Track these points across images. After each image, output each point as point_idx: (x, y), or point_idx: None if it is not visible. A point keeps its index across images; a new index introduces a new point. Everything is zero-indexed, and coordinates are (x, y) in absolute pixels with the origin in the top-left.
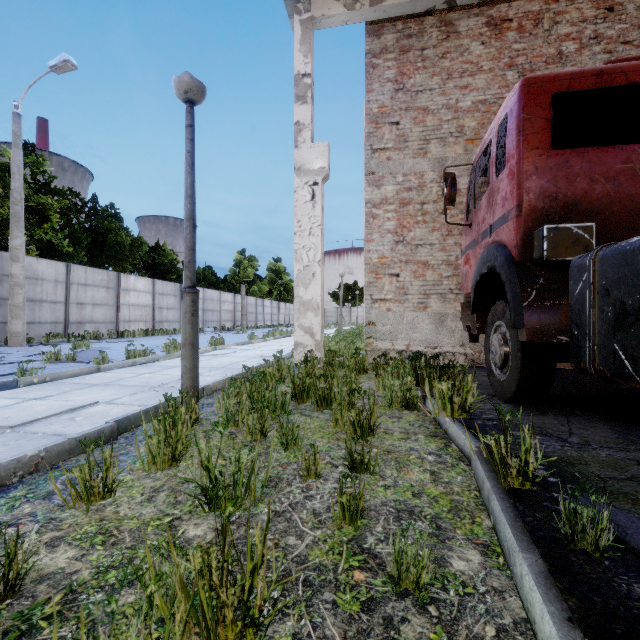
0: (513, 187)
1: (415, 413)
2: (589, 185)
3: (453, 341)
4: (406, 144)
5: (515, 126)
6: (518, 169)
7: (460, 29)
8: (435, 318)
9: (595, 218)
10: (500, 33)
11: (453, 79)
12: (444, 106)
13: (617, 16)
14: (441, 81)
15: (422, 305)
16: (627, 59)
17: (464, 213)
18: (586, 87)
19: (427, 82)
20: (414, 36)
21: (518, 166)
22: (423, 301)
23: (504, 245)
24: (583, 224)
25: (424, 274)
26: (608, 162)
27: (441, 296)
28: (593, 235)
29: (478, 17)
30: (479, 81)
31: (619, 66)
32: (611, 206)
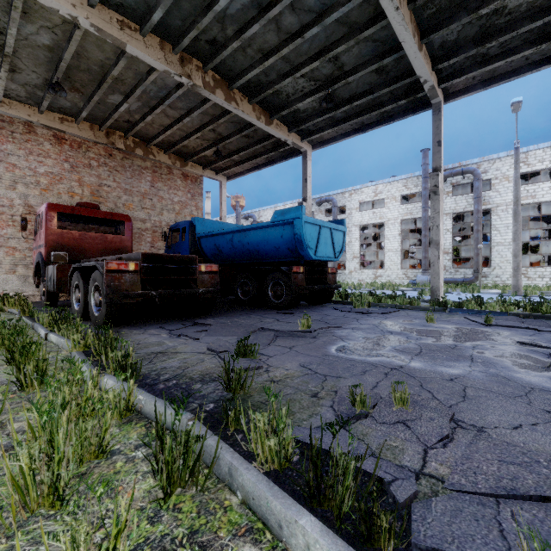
0: (44, 237)
1: (2, 313)
2: (69, 241)
3: (33, 289)
4: (1, 180)
5: (45, 218)
6: (46, 232)
7: (38, 132)
8: (22, 277)
9: (71, 250)
10: (61, 143)
11: (33, 155)
12: (28, 167)
13: (114, 159)
14: (26, 154)
15: (13, 270)
16: (86, 203)
17: (34, 232)
18: (68, 212)
19: (16, 151)
20: (7, 122)
21: (46, 231)
22: (13, 268)
23: (42, 254)
24: (65, 253)
25: (14, 254)
26: (75, 235)
27: (26, 266)
28: (67, 256)
29: (49, 130)
30: (49, 162)
31: (79, 208)
32: (76, 247)
